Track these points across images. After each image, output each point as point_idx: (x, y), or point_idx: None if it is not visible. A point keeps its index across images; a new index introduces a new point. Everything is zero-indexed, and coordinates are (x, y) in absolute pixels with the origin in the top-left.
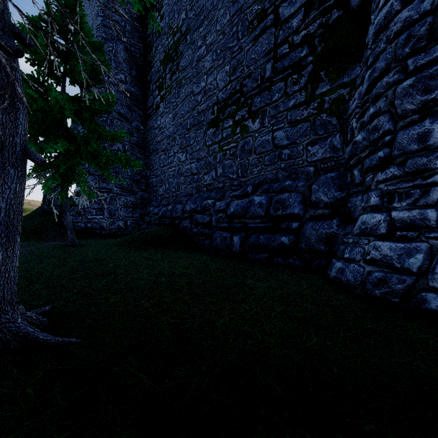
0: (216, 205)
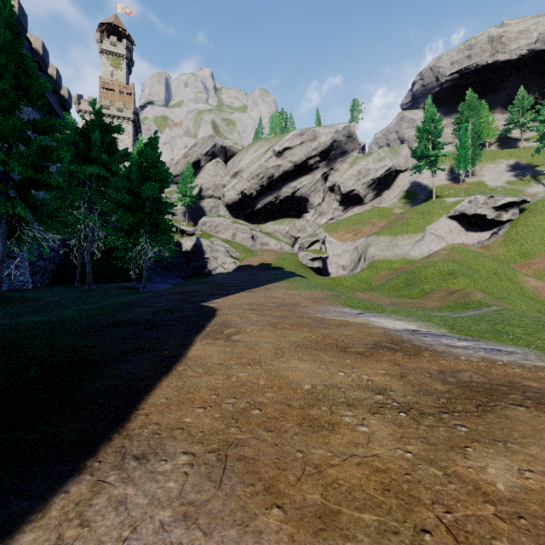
0: None
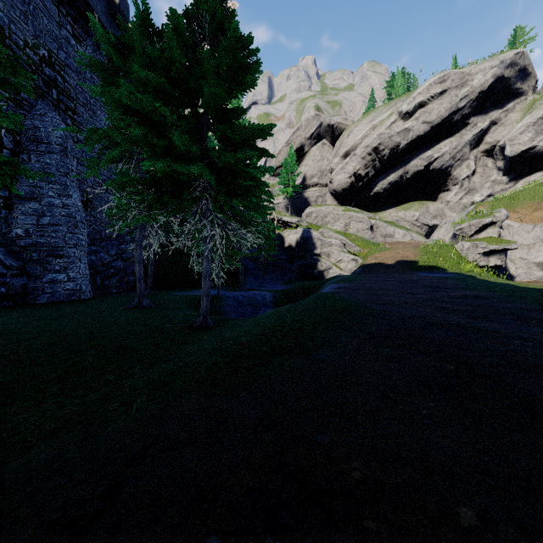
0: None
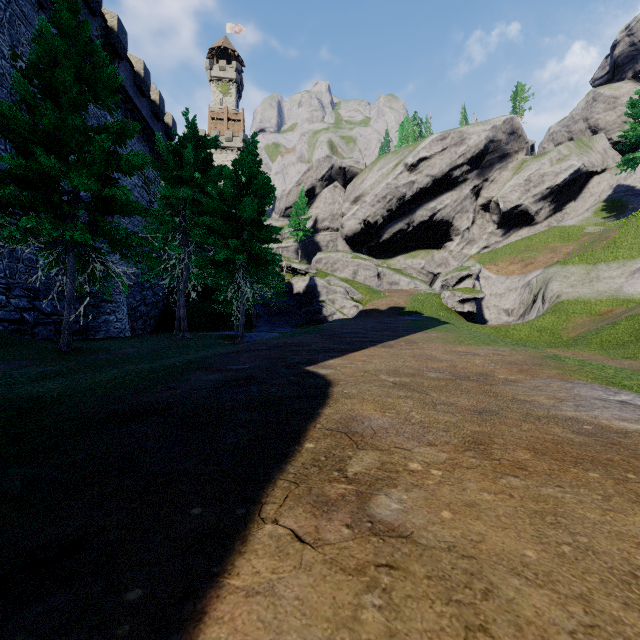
0: (17, 303)
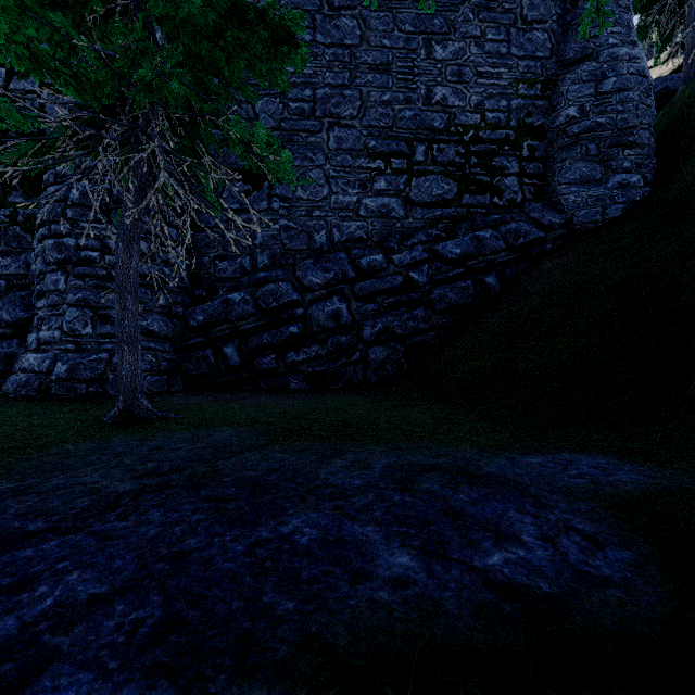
0: None
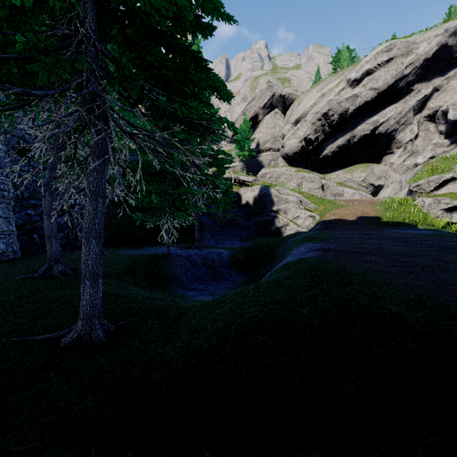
0: None
